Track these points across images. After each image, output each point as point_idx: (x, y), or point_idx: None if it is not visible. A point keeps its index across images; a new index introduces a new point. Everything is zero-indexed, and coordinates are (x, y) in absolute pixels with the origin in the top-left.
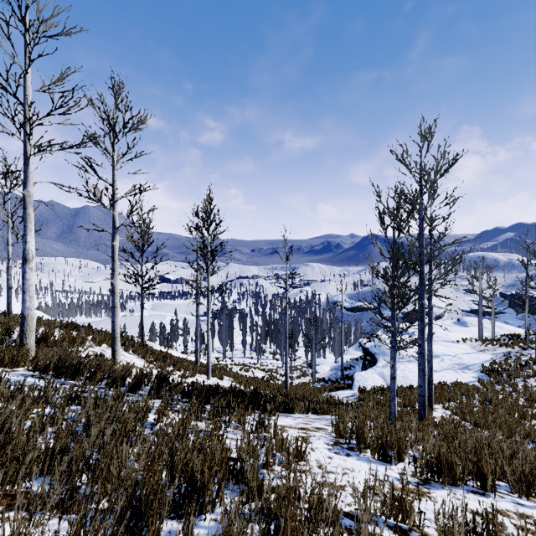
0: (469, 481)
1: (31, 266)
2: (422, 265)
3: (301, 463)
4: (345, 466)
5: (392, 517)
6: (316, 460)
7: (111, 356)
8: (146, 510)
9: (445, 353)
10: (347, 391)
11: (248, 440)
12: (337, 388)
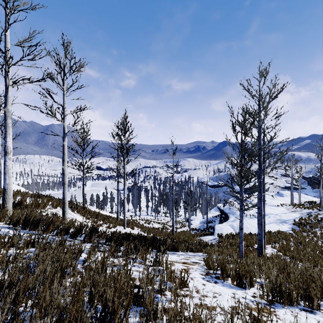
0: (301, 302)
1: (9, 157)
2: (260, 157)
3: (184, 289)
4: (214, 291)
5: None
6: (194, 286)
7: (62, 214)
8: None
9: (270, 212)
10: (211, 236)
11: (147, 273)
12: (204, 234)
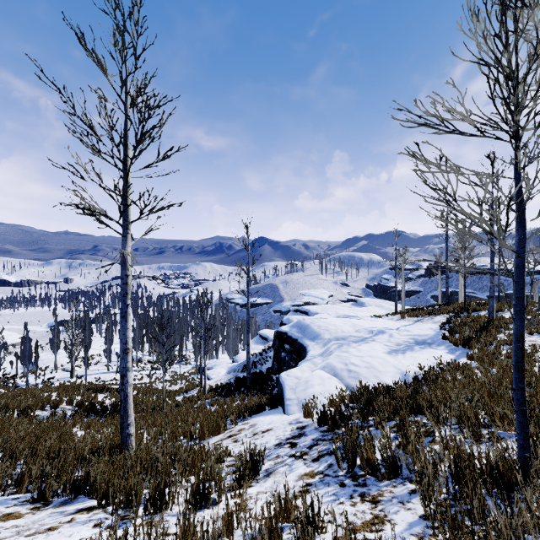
0: None
1: None
2: None
3: None
4: None
5: None
6: None
7: None
8: None
9: (385, 327)
10: (278, 417)
11: None
12: (250, 409)
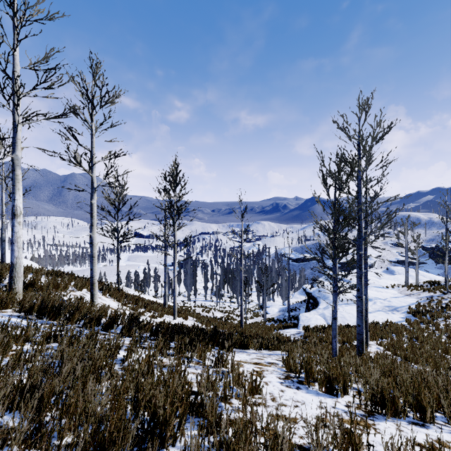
0: (409, 413)
1: (19, 221)
2: (360, 220)
3: (256, 396)
4: (296, 398)
5: (342, 450)
6: (269, 393)
7: (90, 299)
8: (109, 446)
9: (376, 296)
10: (294, 329)
11: (208, 375)
12: (284, 326)
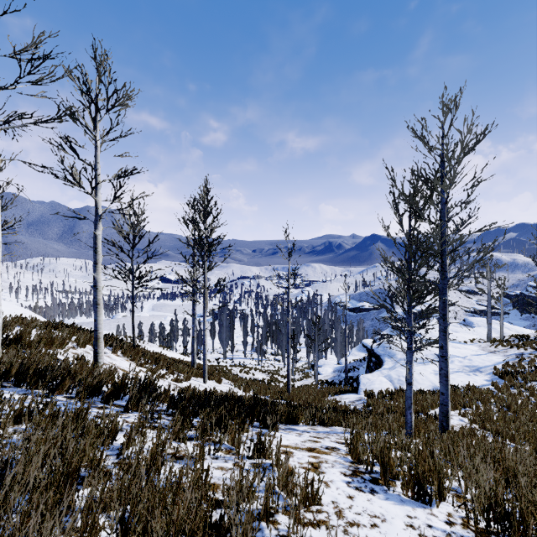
0: None
1: None
2: (445, 256)
3: (314, 508)
4: (372, 511)
5: None
6: (332, 502)
7: (93, 359)
8: None
9: (454, 354)
10: (353, 395)
11: (241, 476)
12: (341, 391)
